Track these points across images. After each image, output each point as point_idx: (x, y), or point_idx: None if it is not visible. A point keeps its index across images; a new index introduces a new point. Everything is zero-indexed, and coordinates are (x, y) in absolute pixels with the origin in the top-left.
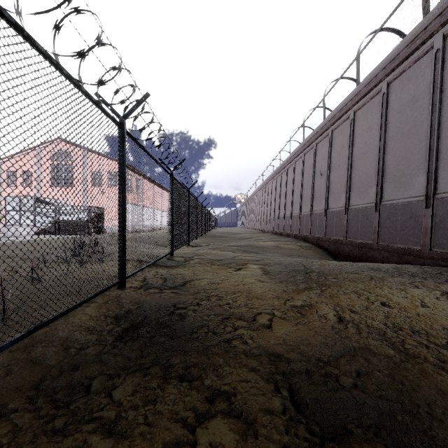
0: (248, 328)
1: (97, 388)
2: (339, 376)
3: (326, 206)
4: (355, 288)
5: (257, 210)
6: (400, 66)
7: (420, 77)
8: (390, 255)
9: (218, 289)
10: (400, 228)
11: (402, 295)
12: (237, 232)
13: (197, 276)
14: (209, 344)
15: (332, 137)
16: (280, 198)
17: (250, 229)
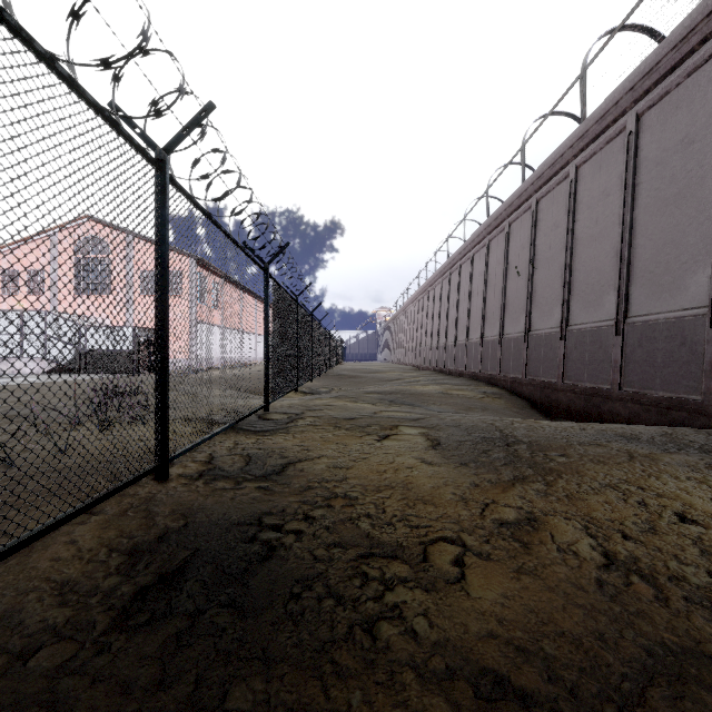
0: (413, 585)
1: None
2: None
3: (527, 326)
4: (609, 479)
5: (410, 333)
6: (661, 83)
7: (698, 100)
8: (643, 410)
9: (348, 481)
10: (661, 363)
11: (708, 494)
12: (378, 369)
13: (308, 453)
14: (327, 640)
15: (537, 211)
16: (448, 314)
17: (399, 364)
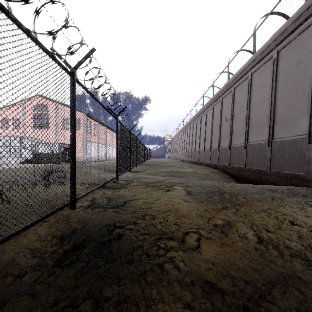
0: (178, 250)
1: None
2: None
3: (230, 142)
4: (263, 208)
5: (179, 146)
6: (287, 38)
7: (303, 45)
8: (280, 179)
9: (152, 208)
10: (287, 159)
11: (304, 214)
12: (165, 161)
13: (135, 197)
14: (143, 270)
15: (234, 93)
16: (196, 137)
17: (174, 159)
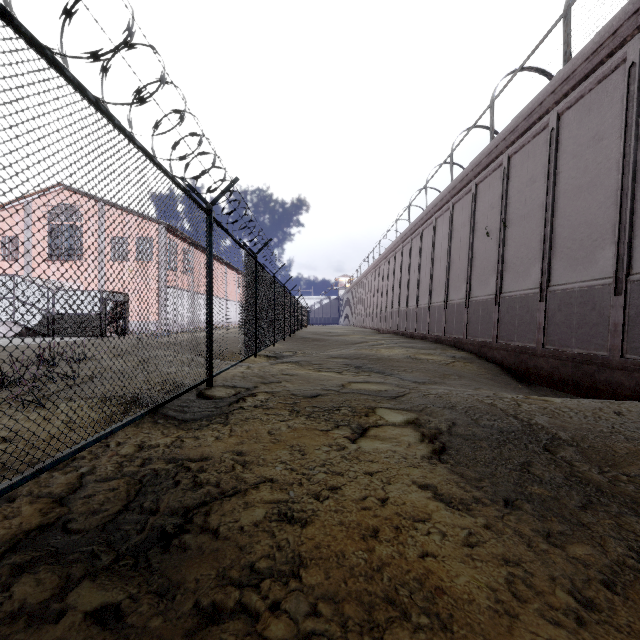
0: None
1: None
2: None
3: (498, 287)
4: None
5: (371, 298)
6: None
7: None
8: None
9: (302, 581)
10: None
11: None
12: (341, 332)
13: (241, 474)
14: None
15: (508, 168)
16: (409, 279)
17: (360, 327)
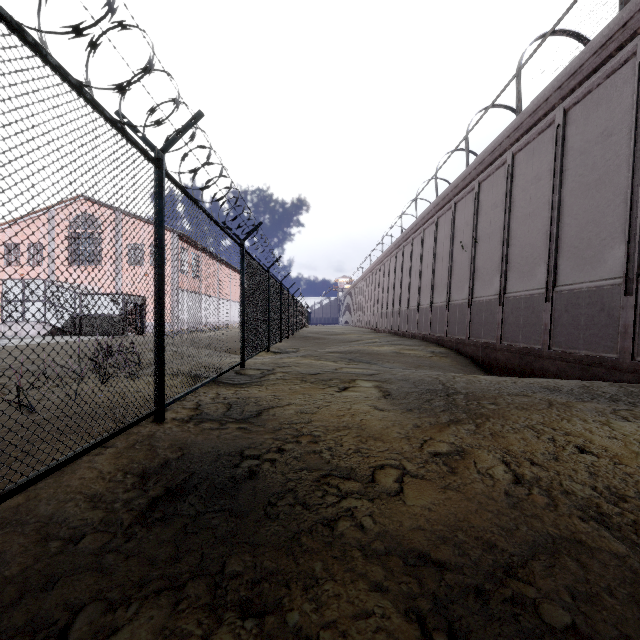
0: (363, 497)
1: (81, 633)
2: (539, 603)
3: (470, 293)
4: (528, 422)
5: (369, 300)
6: (584, 83)
7: (615, 99)
8: (569, 367)
9: (312, 423)
10: (584, 326)
11: (607, 433)
12: (339, 331)
13: (279, 401)
14: (297, 531)
15: (479, 192)
16: (401, 282)
17: (358, 327)
